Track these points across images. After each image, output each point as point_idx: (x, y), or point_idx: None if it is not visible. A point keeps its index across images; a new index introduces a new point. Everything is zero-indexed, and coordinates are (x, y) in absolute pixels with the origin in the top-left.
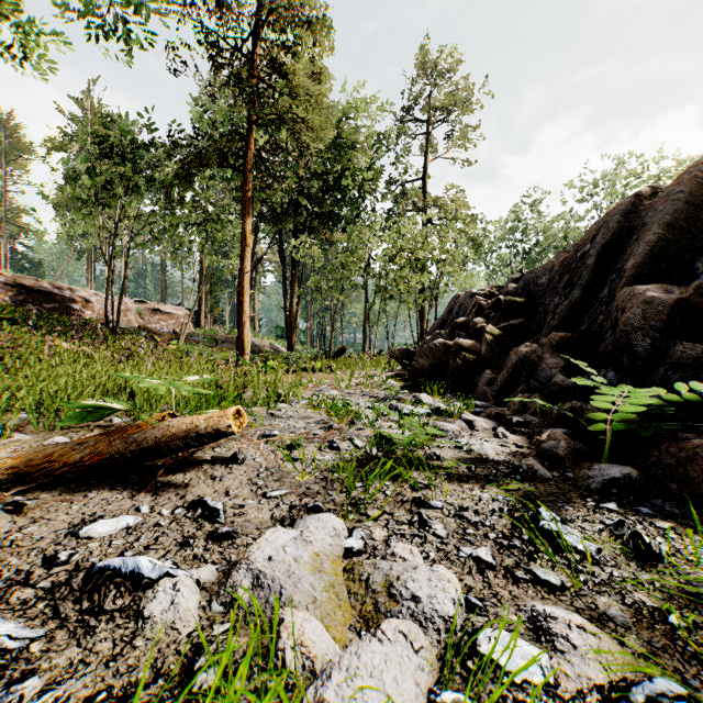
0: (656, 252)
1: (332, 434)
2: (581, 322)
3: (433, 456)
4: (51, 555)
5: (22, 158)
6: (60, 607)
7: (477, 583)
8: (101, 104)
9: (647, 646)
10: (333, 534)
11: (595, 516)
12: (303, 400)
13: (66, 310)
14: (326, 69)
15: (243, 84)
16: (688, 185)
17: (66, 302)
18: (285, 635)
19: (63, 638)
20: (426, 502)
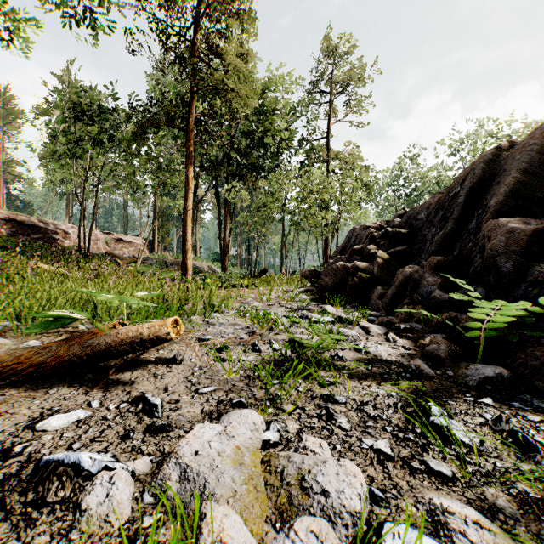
0: (514, 192)
1: (254, 338)
2: (453, 248)
3: (337, 357)
4: (8, 447)
5: (16, 122)
6: (8, 499)
7: (378, 474)
8: (77, 80)
9: (536, 538)
10: (253, 428)
11: (475, 410)
12: (233, 310)
13: (49, 239)
14: (252, 51)
15: (186, 62)
16: (540, 138)
17: (49, 233)
18: (205, 531)
19: (5, 531)
20: (332, 398)
